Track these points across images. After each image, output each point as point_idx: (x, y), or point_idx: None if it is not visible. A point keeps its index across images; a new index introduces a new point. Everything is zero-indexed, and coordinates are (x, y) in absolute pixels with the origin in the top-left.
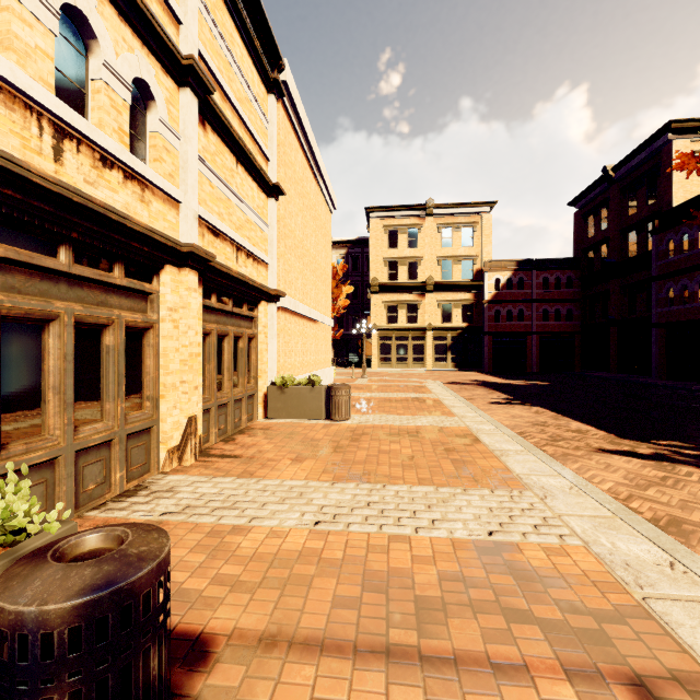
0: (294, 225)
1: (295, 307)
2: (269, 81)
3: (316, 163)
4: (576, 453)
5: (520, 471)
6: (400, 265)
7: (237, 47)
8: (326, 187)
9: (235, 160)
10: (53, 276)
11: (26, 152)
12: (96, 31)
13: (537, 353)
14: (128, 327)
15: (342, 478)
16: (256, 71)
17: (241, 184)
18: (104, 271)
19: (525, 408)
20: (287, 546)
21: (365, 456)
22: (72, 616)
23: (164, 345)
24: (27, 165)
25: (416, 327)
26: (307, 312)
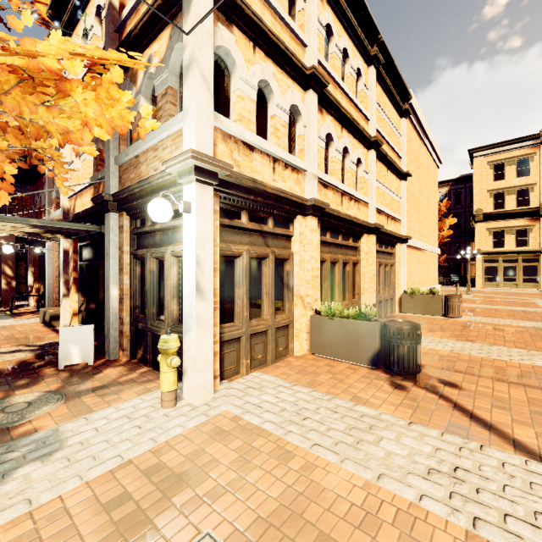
0: (414, 190)
1: (415, 244)
2: (402, 111)
3: (428, 139)
4: None
5: None
6: (508, 194)
7: (387, 107)
8: (434, 152)
9: (386, 169)
10: (337, 246)
11: (336, 206)
12: (349, 150)
13: None
14: (352, 263)
15: (462, 340)
16: (395, 111)
17: (388, 180)
18: (347, 241)
19: None
20: (439, 354)
21: (476, 335)
22: (408, 329)
23: (363, 270)
24: (341, 212)
25: (526, 250)
26: (422, 246)
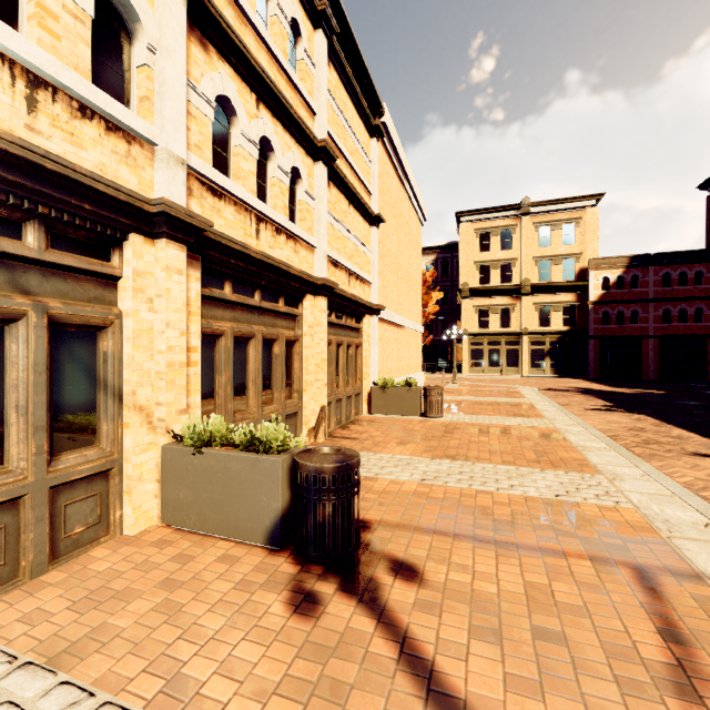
0: (390, 245)
1: (392, 318)
2: (372, 128)
3: (409, 183)
4: (666, 454)
5: (597, 462)
6: (493, 268)
7: (349, 111)
8: (417, 203)
9: (348, 203)
10: (252, 310)
11: (245, 237)
12: (274, 146)
13: (656, 359)
14: (286, 340)
15: (439, 457)
16: (362, 123)
17: (352, 221)
18: (274, 303)
19: (625, 415)
20: (404, 489)
21: (457, 444)
22: (333, 471)
23: (306, 352)
24: (250, 247)
25: (509, 332)
26: (401, 321)
